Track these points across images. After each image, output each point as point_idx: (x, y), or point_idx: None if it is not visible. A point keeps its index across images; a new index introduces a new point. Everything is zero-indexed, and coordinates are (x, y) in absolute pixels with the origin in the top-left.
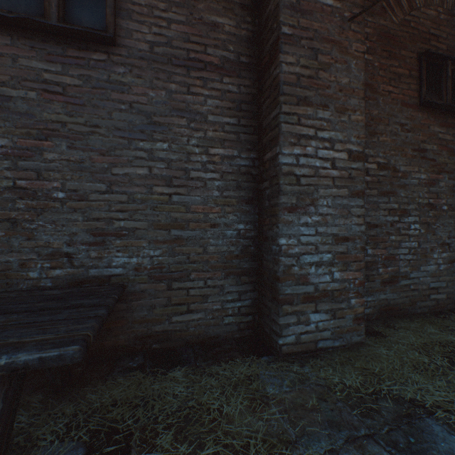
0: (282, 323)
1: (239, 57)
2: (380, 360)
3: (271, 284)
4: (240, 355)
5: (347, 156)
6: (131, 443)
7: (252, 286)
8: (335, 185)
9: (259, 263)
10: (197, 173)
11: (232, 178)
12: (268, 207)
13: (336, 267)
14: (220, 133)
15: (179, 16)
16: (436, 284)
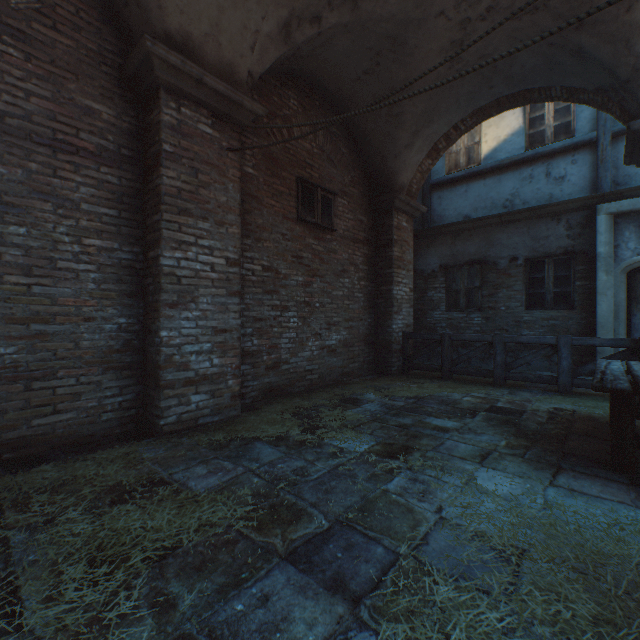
0: (164, 406)
1: (121, 149)
2: (247, 423)
3: (154, 374)
4: (121, 443)
5: (226, 262)
6: (4, 508)
7: (136, 379)
8: (215, 285)
9: (144, 356)
10: (68, 263)
11: (112, 271)
12: (152, 302)
13: (216, 355)
14: (98, 223)
15: (43, 90)
16: (311, 367)
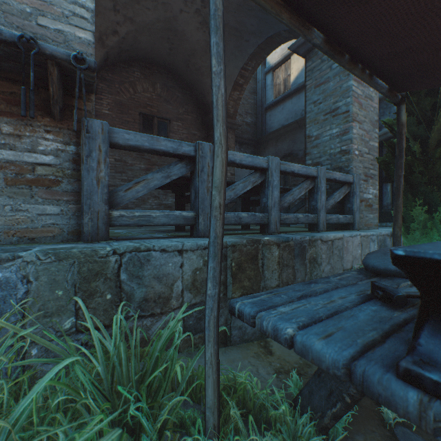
0: None
1: None
2: None
3: None
4: None
5: None
6: None
7: None
8: None
9: None
10: None
11: None
12: None
13: None
14: None
15: None
16: None
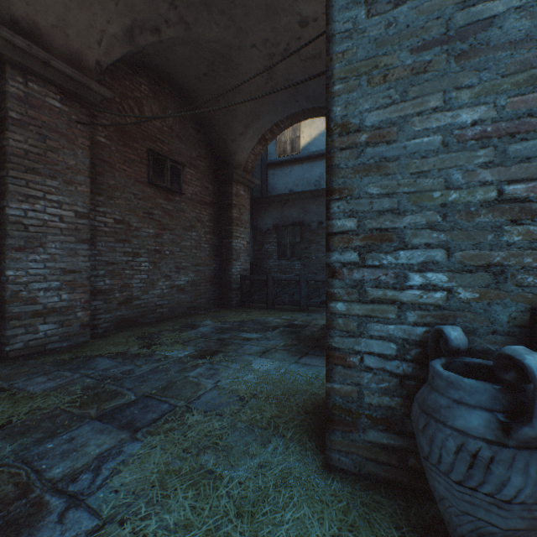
0: (10, 334)
1: None
2: (94, 346)
3: (1, 308)
4: None
5: (75, 214)
6: None
7: None
8: (64, 234)
9: None
10: None
11: None
12: None
13: (65, 291)
14: None
15: None
16: (161, 302)
